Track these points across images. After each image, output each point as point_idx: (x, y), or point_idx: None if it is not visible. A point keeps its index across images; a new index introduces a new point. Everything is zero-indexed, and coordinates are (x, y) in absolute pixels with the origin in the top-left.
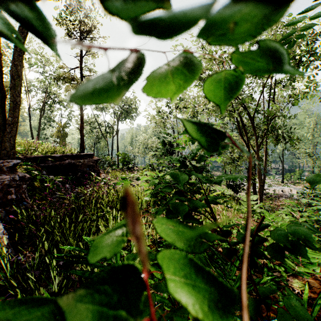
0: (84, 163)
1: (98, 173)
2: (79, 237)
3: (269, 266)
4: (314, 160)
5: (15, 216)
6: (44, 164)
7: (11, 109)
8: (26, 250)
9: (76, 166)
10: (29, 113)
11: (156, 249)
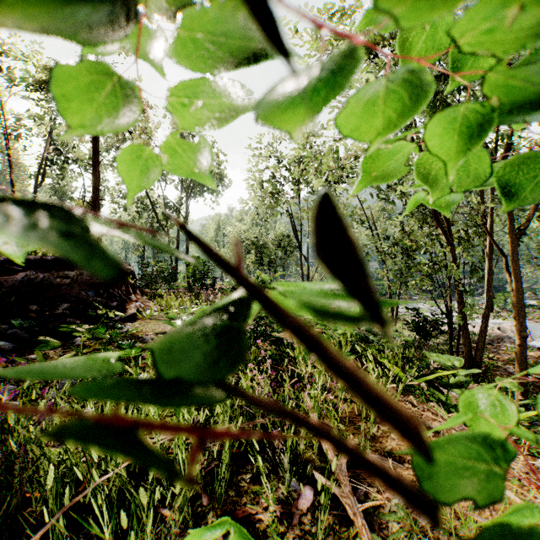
0: (78, 280)
1: (123, 302)
2: None
3: None
4: None
5: None
6: None
7: None
8: None
9: (55, 287)
10: (12, 179)
11: None
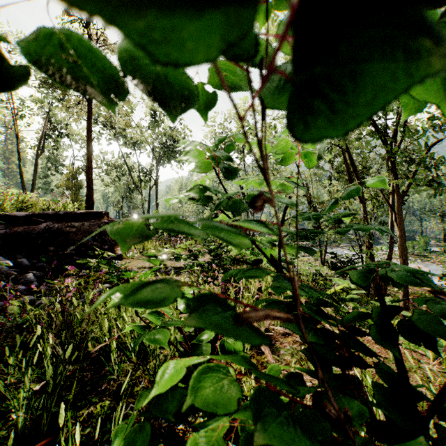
0: (81, 229)
1: (112, 246)
2: None
3: None
4: None
5: None
6: None
7: None
8: None
9: (66, 234)
10: (19, 150)
11: None
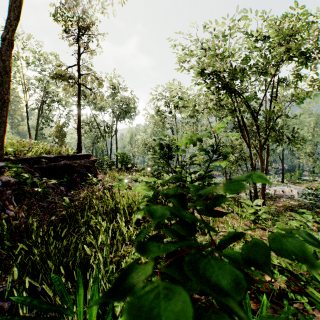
0: (80, 164)
1: (95, 174)
2: (67, 251)
3: (289, 297)
4: (315, 160)
5: None
6: (38, 166)
7: None
8: (3, 269)
9: (72, 167)
10: (27, 113)
11: None
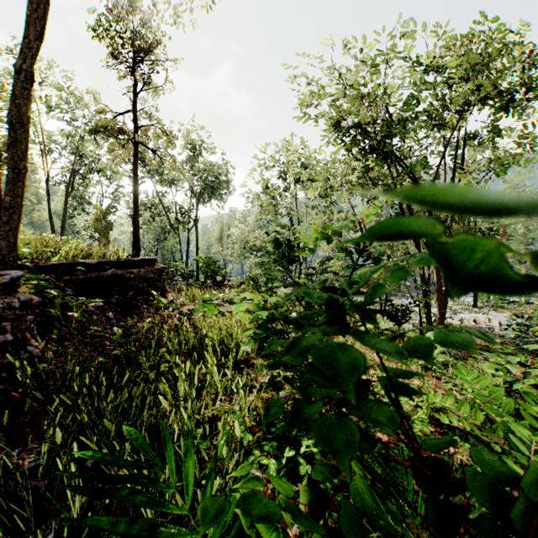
0: (138, 275)
1: (163, 292)
2: (126, 411)
3: None
4: (529, 268)
5: (12, 373)
6: (70, 277)
7: (9, 182)
8: (28, 436)
9: (126, 280)
10: (48, 190)
11: (263, 434)
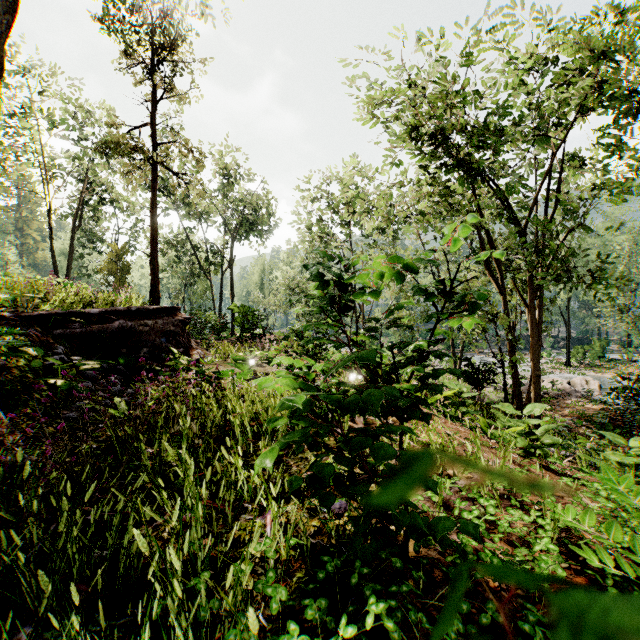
0: (154, 328)
1: (187, 349)
2: (105, 529)
3: None
4: (633, 319)
5: None
6: (64, 331)
7: None
8: None
9: (139, 334)
10: (50, 224)
11: (306, 574)
